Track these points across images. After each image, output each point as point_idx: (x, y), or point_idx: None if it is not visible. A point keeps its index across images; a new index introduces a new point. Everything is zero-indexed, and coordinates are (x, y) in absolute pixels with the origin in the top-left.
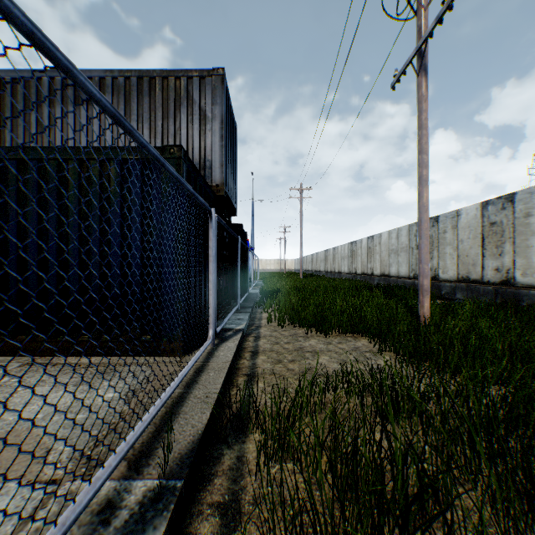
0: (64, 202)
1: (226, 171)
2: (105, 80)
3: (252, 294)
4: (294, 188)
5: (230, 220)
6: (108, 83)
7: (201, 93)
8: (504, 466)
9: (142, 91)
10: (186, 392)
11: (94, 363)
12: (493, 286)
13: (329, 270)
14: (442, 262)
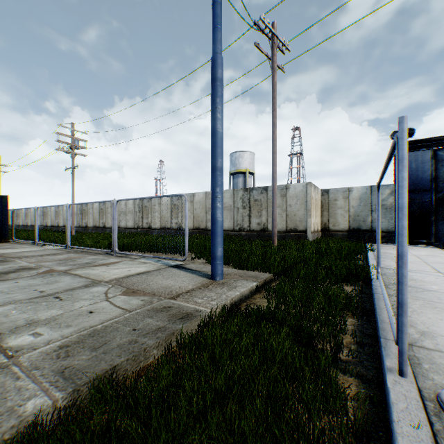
0: None
1: None
2: None
3: None
4: None
5: None
6: None
7: None
8: (71, 238)
9: None
10: (24, 243)
11: None
12: (102, 228)
13: (22, 224)
14: (89, 220)
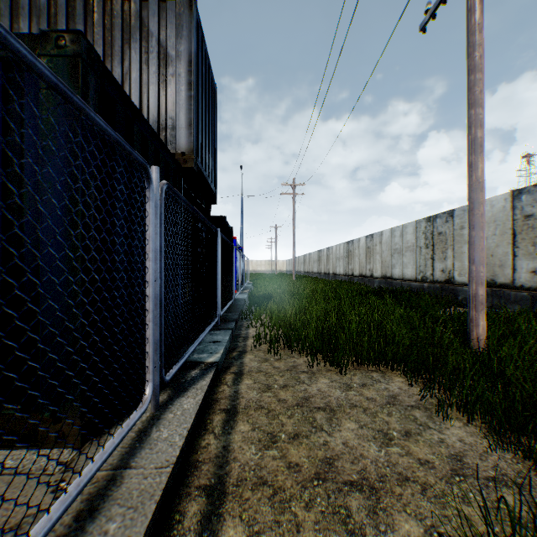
0: None
1: (199, 137)
2: None
3: (239, 300)
4: (286, 183)
5: (208, 209)
6: (23, 2)
7: (160, 22)
8: None
9: (74, 17)
10: None
11: None
12: (529, 291)
13: (323, 271)
14: (459, 263)
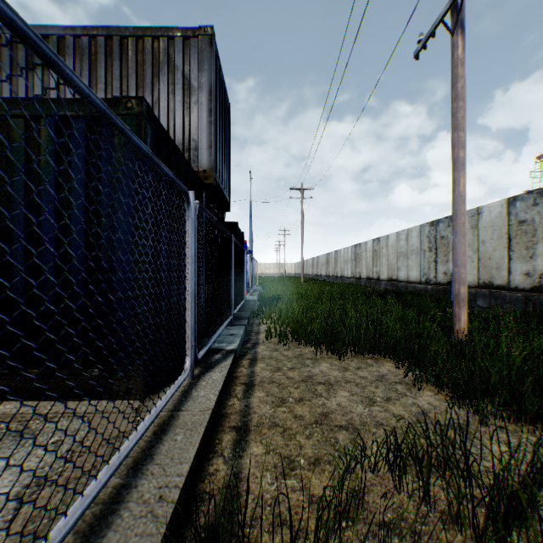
0: None
1: (217, 155)
2: (65, 40)
3: (250, 301)
4: (295, 188)
5: (223, 216)
6: (69, 43)
7: (184, 57)
8: None
9: (111, 54)
10: (128, 484)
11: (8, 414)
12: (523, 292)
13: (331, 274)
14: None
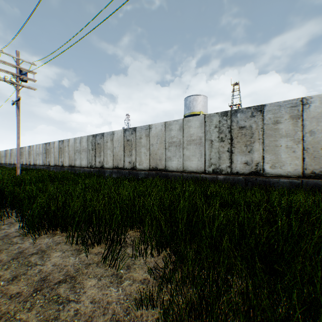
0: None
1: None
2: None
3: None
4: None
5: None
6: None
7: None
8: None
9: None
10: None
11: None
12: (61, 167)
13: (9, 162)
14: (51, 159)
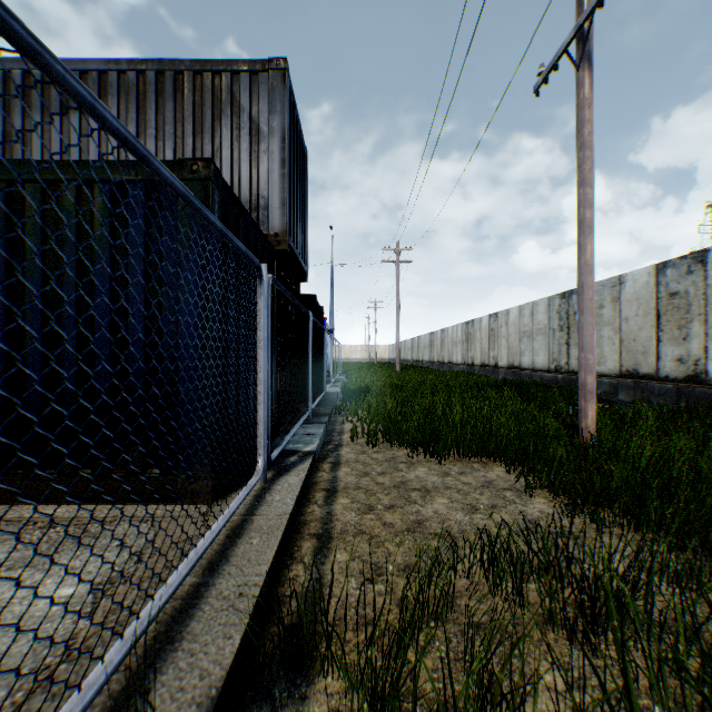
0: (19, 252)
1: (291, 215)
2: (108, 76)
3: (331, 394)
4: (389, 248)
5: (297, 288)
6: (112, 80)
7: (252, 96)
8: None
9: (163, 93)
10: (205, 583)
11: (61, 517)
12: (674, 383)
13: (436, 360)
14: (597, 350)
